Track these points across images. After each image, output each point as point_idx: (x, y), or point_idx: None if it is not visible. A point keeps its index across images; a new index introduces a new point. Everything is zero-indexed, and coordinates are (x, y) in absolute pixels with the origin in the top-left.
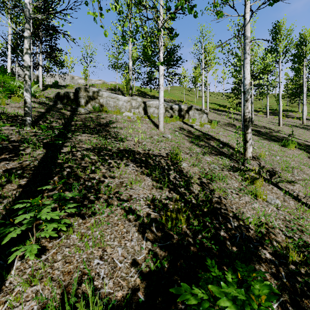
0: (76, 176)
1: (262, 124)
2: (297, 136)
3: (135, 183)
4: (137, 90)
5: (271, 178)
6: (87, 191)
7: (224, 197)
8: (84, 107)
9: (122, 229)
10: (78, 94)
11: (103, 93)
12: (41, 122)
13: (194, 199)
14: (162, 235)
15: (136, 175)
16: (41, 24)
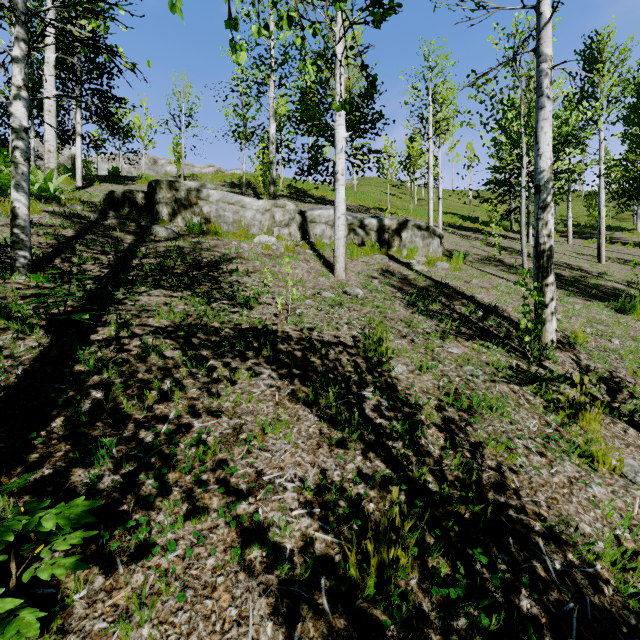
0: (117, 413)
1: (562, 259)
2: None
3: (274, 430)
4: (287, 186)
5: (620, 405)
6: (140, 462)
7: (512, 466)
8: (168, 224)
9: (225, 610)
10: (154, 195)
11: (211, 193)
12: (60, 261)
13: (432, 476)
14: (350, 624)
15: (277, 403)
16: (48, 24)
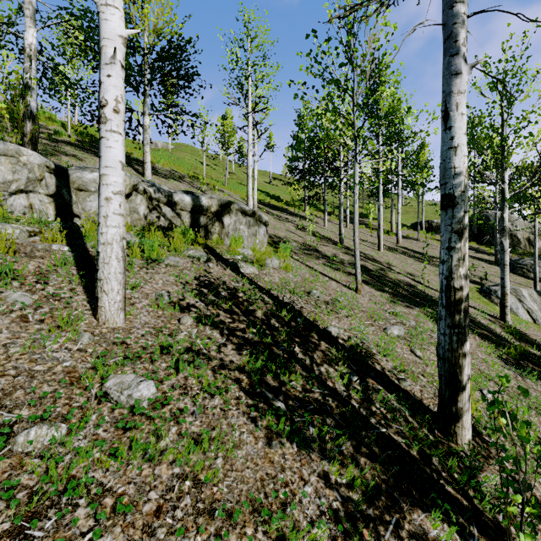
0: None
1: None
2: (422, 280)
3: None
4: (79, 132)
5: None
6: None
7: None
8: None
9: None
10: None
11: None
12: None
13: None
14: None
15: None
16: None
